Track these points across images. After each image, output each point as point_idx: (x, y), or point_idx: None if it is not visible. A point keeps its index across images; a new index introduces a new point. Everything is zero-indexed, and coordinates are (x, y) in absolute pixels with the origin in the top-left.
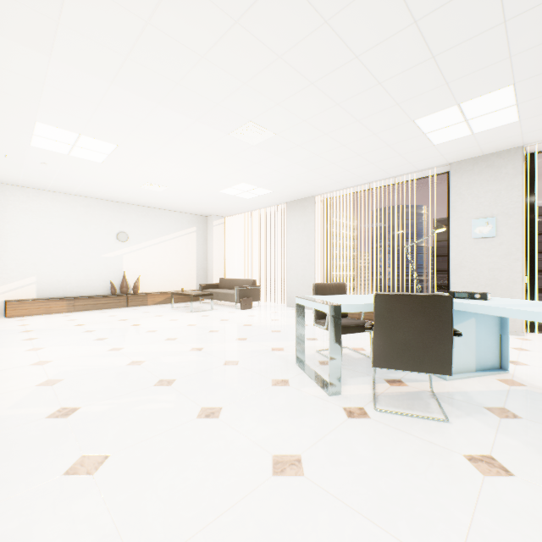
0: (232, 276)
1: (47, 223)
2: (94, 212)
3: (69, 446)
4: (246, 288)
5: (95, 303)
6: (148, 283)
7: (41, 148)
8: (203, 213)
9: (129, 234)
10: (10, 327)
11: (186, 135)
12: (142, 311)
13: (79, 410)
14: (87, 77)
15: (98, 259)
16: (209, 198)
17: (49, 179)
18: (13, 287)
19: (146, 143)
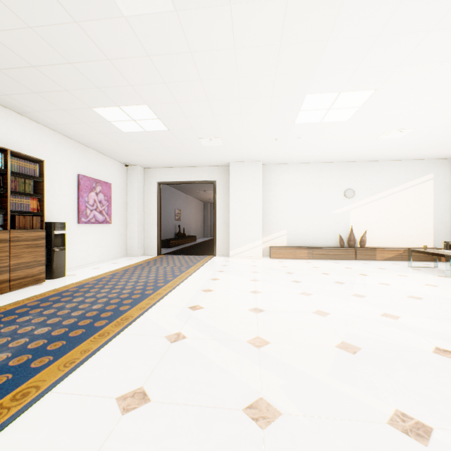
0: None
1: (292, 189)
2: (325, 175)
3: None
4: None
5: (327, 253)
6: (373, 237)
7: (300, 123)
8: (445, 155)
9: (354, 190)
10: (276, 267)
11: None
12: (374, 266)
13: (433, 434)
14: None
15: (328, 215)
16: None
17: (297, 152)
18: (273, 237)
19: (416, 70)
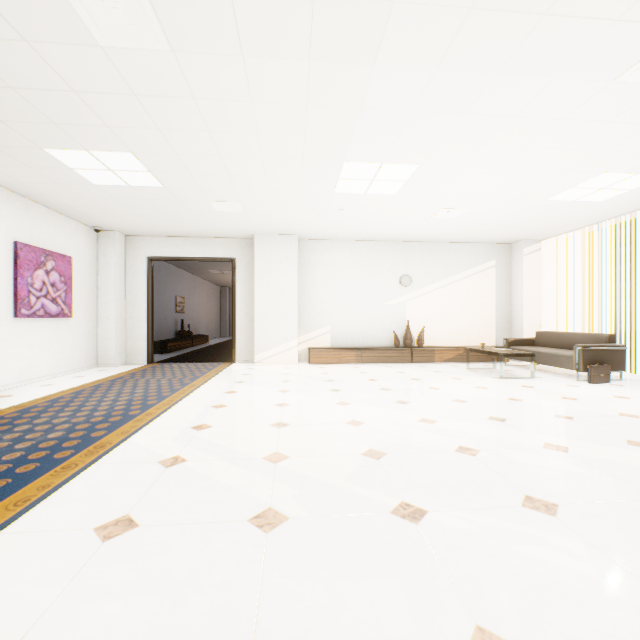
0: (553, 328)
1: (338, 273)
2: (377, 257)
3: (445, 590)
4: (596, 348)
5: (379, 356)
6: (433, 335)
7: (341, 193)
8: (506, 240)
9: (411, 277)
10: (315, 374)
11: (524, 114)
12: (431, 369)
13: (426, 515)
14: (408, 74)
15: (381, 307)
16: (525, 214)
17: (342, 227)
18: (314, 335)
19: (457, 149)
